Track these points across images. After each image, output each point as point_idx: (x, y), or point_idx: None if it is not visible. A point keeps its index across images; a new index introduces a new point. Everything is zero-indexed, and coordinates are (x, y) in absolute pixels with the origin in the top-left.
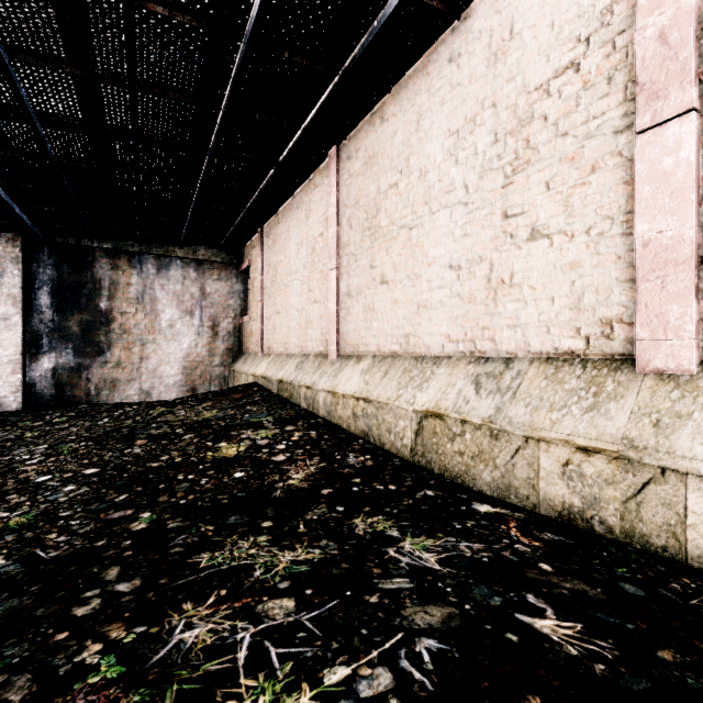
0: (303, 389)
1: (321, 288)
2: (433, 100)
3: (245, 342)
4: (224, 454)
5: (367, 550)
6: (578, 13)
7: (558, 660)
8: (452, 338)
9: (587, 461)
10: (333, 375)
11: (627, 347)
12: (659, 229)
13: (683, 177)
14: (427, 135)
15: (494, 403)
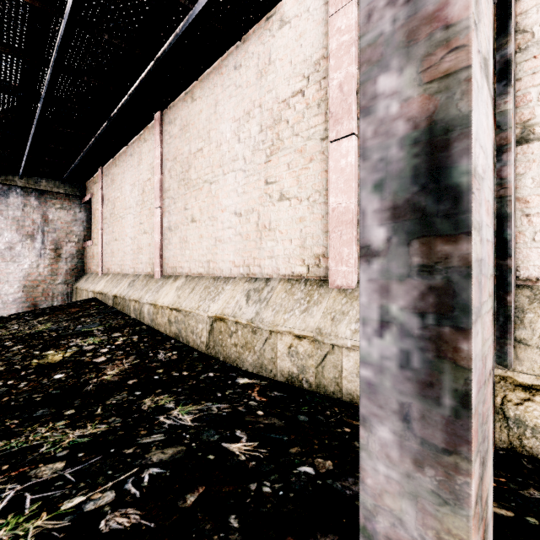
0: (133, 302)
1: (149, 222)
2: (225, 93)
3: (88, 263)
4: (49, 360)
5: (144, 420)
6: (304, 59)
7: (231, 464)
8: (236, 264)
9: (300, 344)
10: (156, 291)
11: (327, 272)
12: (339, 201)
13: (349, 172)
14: (221, 117)
15: (256, 309)
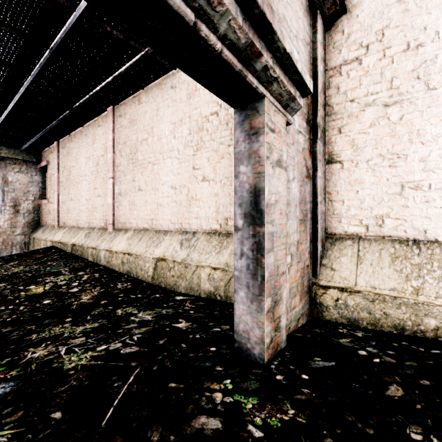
0: (90, 249)
1: (102, 188)
2: (164, 103)
3: (43, 217)
4: (34, 292)
5: (121, 319)
6: None
7: (178, 331)
8: (172, 222)
9: (215, 273)
10: (110, 240)
11: (232, 228)
12: None
13: None
14: (162, 119)
15: (187, 252)
